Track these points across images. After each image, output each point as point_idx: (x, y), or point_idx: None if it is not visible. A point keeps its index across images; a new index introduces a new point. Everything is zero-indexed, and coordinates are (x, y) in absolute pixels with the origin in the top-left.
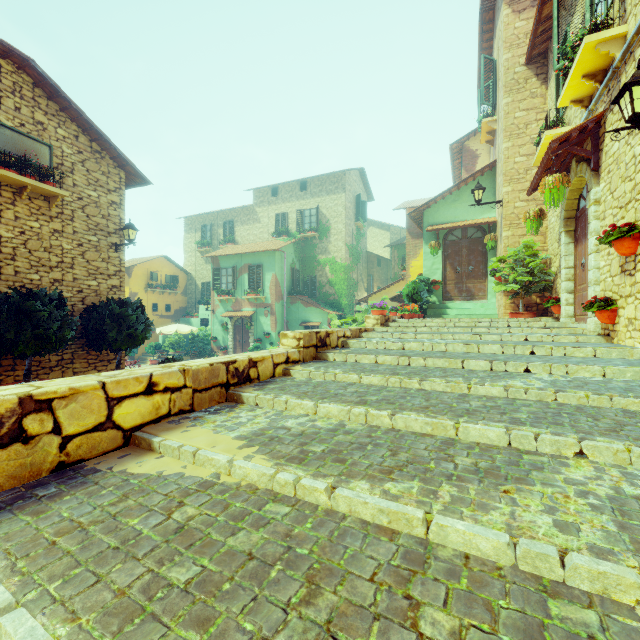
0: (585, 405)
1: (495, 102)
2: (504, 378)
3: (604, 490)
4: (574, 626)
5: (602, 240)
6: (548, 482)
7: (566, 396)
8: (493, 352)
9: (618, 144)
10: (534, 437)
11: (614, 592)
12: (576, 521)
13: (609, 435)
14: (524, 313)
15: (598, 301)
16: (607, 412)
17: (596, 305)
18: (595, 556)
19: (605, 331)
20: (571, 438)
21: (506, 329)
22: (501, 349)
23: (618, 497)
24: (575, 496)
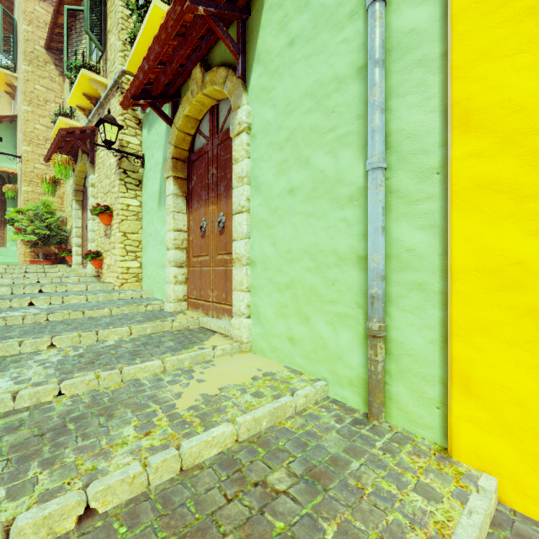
0: (68, 319)
1: (16, 60)
2: (6, 312)
3: (58, 358)
4: (13, 422)
5: (93, 212)
6: (21, 366)
7: (55, 316)
8: (2, 293)
9: (104, 152)
10: (19, 344)
11: (43, 398)
12: (31, 377)
13: (72, 330)
14: (43, 261)
15: (92, 253)
16: (79, 320)
17: (91, 256)
18: (35, 386)
19: (98, 273)
20: (46, 337)
21: (22, 274)
22: (11, 290)
23: (64, 358)
24: (37, 366)
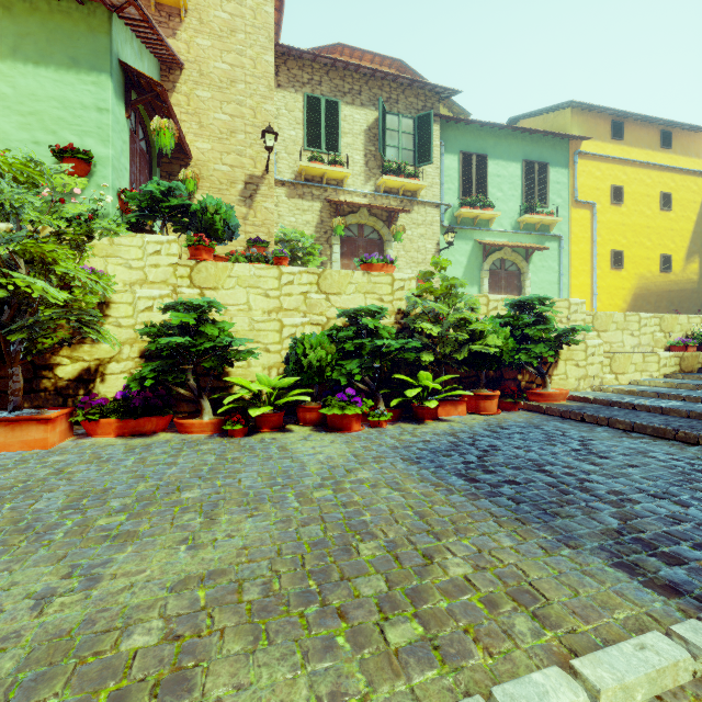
0: None
1: None
2: None
3: None
4: None
5: None
6: None
7: None
8: None
9: (412, 233)
10: None
11: None
12: None
13: None
14: None
15: None
16: None
17: None
18: None
19: None
20: None
21: None
22: None
23: None
24: None
